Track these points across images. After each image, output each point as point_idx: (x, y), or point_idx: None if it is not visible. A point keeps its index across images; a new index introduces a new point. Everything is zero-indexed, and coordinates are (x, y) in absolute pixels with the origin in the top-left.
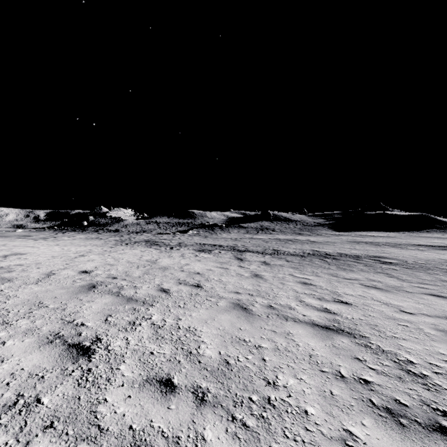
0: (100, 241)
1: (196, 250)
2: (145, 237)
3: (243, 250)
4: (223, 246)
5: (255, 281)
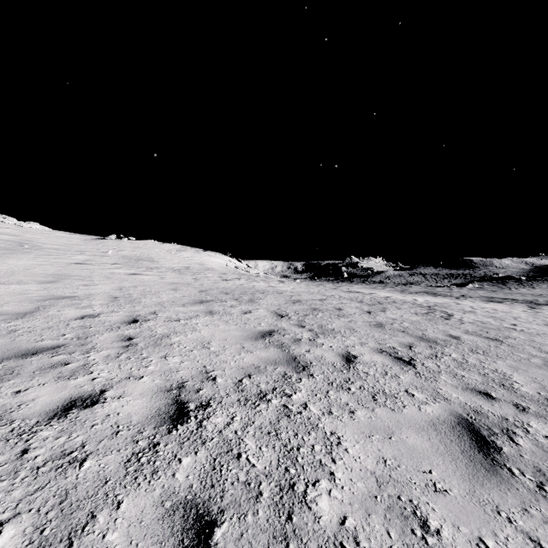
0: (383, 290)
1: (484, 301)
2: (418, 289)
3: (542, 304)
4: (517, 300)
5: (535, 313)
